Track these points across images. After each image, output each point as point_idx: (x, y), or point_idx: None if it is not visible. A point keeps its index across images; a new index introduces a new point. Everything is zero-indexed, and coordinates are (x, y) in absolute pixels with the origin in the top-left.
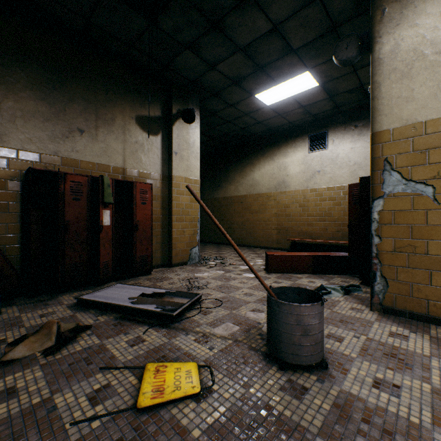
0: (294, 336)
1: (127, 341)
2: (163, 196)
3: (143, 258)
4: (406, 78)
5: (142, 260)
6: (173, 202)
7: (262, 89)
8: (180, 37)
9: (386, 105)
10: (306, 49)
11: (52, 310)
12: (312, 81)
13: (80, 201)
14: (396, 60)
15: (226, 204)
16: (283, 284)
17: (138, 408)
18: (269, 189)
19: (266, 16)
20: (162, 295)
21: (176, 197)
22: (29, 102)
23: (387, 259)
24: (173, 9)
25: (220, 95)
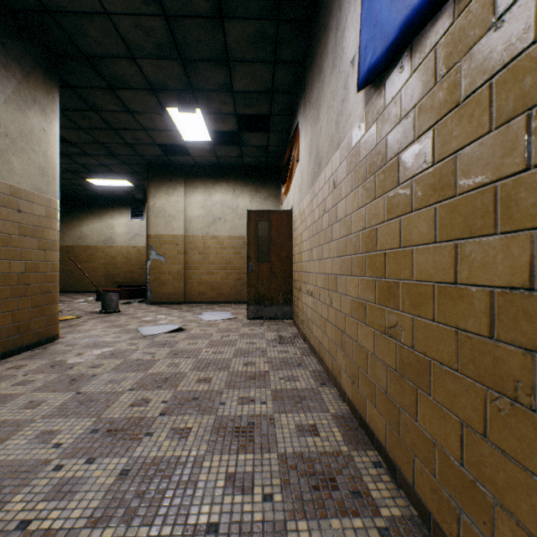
0: (110, 303)
1: None
2: None
3: None
4: (157, 218)
5: None
6: None
7: (94, 179)
8: None
9: (152, 225)
10: (124, 174)
11: None
12: (130, 184)
13: None
14: (155, 209)
15: None
16: None
17: (60, 321)
18: (99, 242)
19: (98, 161)
20: None
21: None
22: None
23: (152, 283)
24: None
25: None
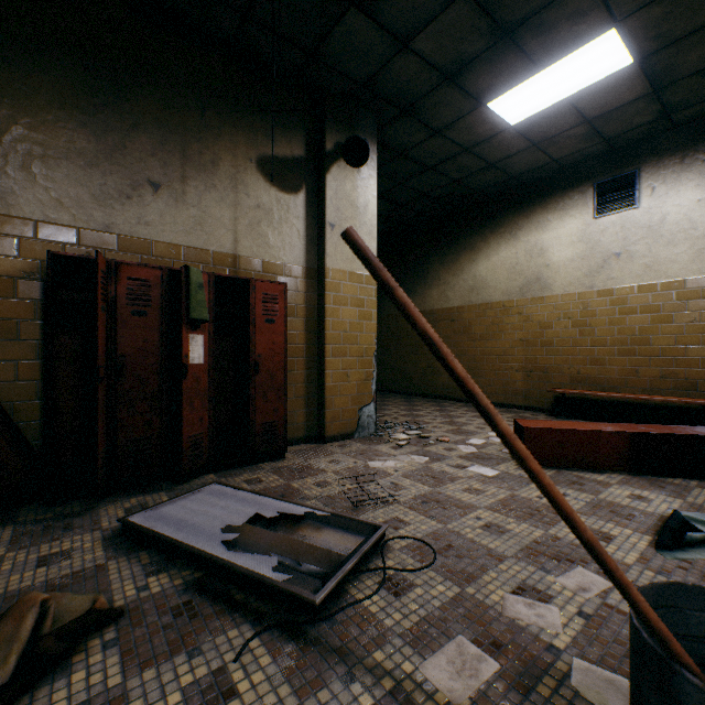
0: None
1: (187, 688)
2: (309, 308)
3: (269, 426)
4: None
5: (266, 432)
6: (326, 319)
7: (504, 88)
8: None
9: None
10: None
11: (70, 545)
12: (619, 54)
13: (147, 317)
14: None
15: None
16: (571, 503)
17: None
18: (508, 293)
19: None
20: (297, 518)
21: (333, 309)
22: (57, 131)
23: None
24: None
25: (417, 111)
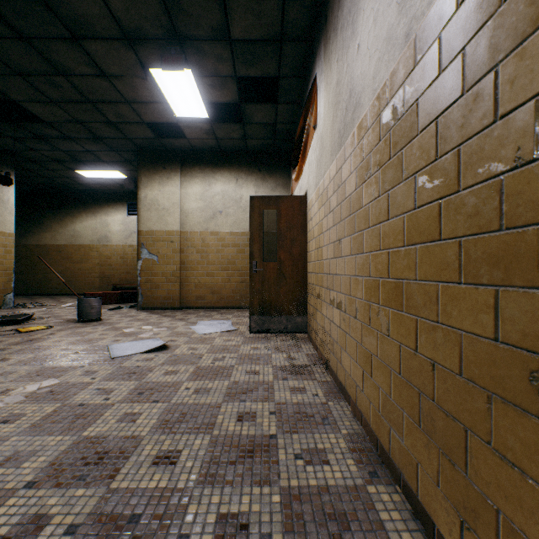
0: (88, 310)
1: None
2: None
3: None
4: (150, 211)
5: None
6: None
7: (83, 169)
8: (6, 133)
9: (143, 219)
10: (114, 163)
11: None
12: (123, 175)
13: None
14: (146, 202)
15: (40, 252)
16: None
17: (23, 333)
18: (93, 241)
19: (82, 146)
20: None
21: None
22: None
23: (143, 286)
24: (5, 124)
25: (40, 163)
